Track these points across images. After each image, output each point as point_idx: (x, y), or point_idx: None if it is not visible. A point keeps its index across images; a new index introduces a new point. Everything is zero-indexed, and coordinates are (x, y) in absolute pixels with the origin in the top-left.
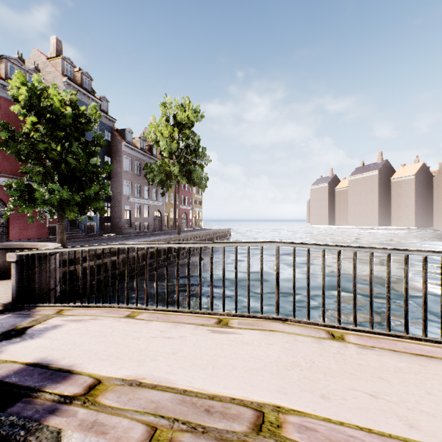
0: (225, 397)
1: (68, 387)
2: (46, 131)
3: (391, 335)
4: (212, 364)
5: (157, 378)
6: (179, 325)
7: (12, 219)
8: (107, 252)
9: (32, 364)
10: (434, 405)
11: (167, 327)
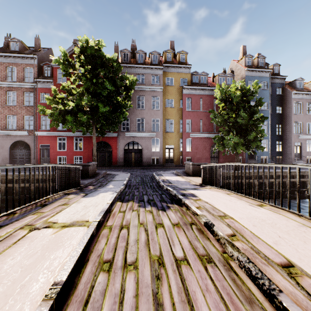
0: (222, 211)
1: (193, 198)
2: (228, 108)
3: None
4: (231, 208)
5: (212, 203)
6: (240, 200)
7: (220, 154)
8: (265, 175)
9: (192, 193)
10: None
11: (235, 199)
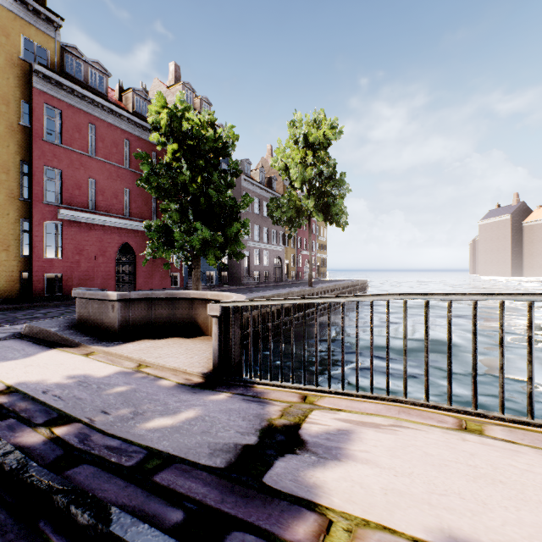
0: None
1: None
2: (185, 160)
3: None
4: None
5: None
6: None
7: (138, 266)
8: None
9: None
10: None
11: None
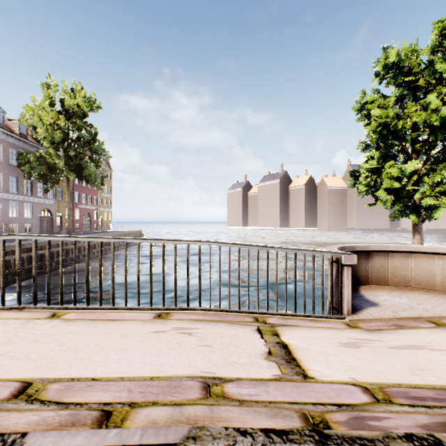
0: None
1: None
2: None
3: (112, 309)
4: None
5: None
6: None
7: None
8: None
9: None
10: (49, 352)
11: None
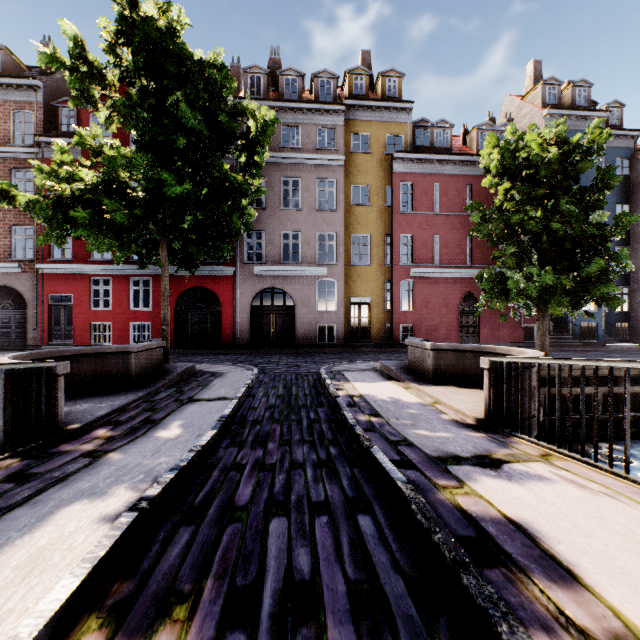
0: None
1: (569, 602)
2: (521, 196)
3: None
4: None
5: None
6: None
7: (482, 317)
8: (622, 375)
9: (510, 521)
10: None
11: None
